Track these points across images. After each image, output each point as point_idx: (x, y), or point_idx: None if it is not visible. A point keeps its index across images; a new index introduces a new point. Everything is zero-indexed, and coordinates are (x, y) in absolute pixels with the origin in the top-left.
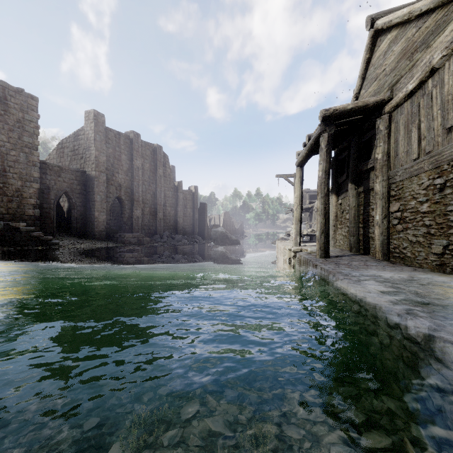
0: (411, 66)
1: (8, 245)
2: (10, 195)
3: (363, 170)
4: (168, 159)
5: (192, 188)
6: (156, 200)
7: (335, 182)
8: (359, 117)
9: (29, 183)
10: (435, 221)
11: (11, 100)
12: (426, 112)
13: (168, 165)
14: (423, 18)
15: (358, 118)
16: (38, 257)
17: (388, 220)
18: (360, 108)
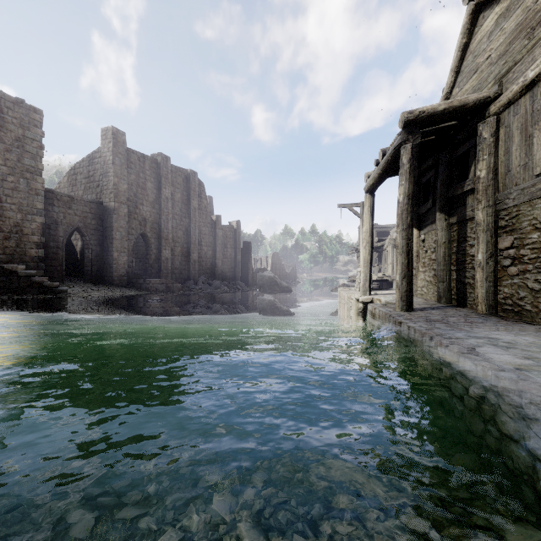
0: (531, 46)
1: (2, 293)
2: (8, 230)
3: (457, 195)
4: (204, 188)
5: (234, 224)
6: (190, 238)
7: (415, 213)
8: (451, 123)
9: (31, 216)
10: None
11: (9, 113)
12: None
13: (204, 195)
14: None
15: (451, 125)
16: (38, 309)
17: (496, 260)
18: (456, 109)
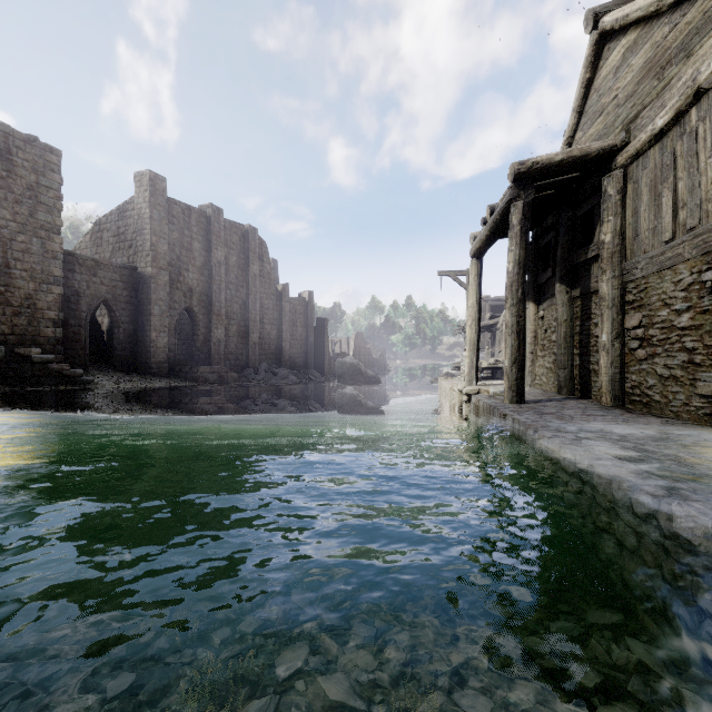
0: (661, 88)
1: (12, 383)
2: (17, 304)
3: (580, 262)
4: (266, 249)
5: (305, 295)
6: (248, 314)
7: (533, 283)
8: (573, 175)
9: (46, 286)
10: (703, 342)
11: (18, 154)
12: (687, 163)
13: (266, 258)
14: (682, 7)
15: (572, 177)
16: (59, 403)
17: (623, 342)
18: (576, 160)
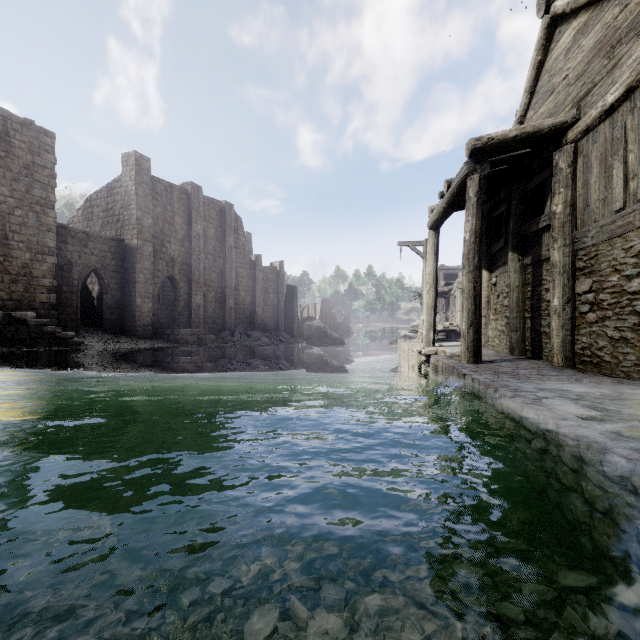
0: (611, 66)
1: (9, 344)
2: (15, 272)
3: (531, 232)
4: (241, 223)
5: (277, 265)
6: (225, 282)
7: (486, 252)
8: (525, 151)
9: (41, 256)
10: None
11: (16, 136)
12: (638, 136)
13: (241, 231)
14: None
15: (524, 153)
16: (51, 363)
17: (573, 306)
18: (529, 136)
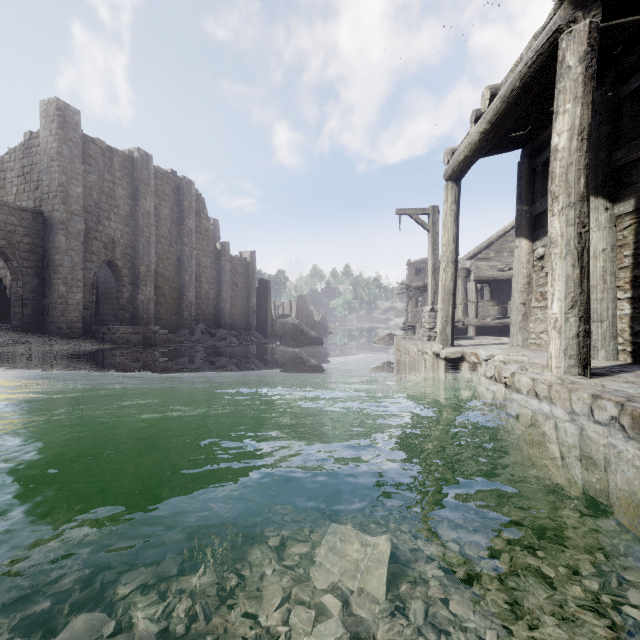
0: None
1: None
2: None
3: (634, 159)
4: (204, 204)
5: (247, 255)
6: (183, 271)
7: (526, 213)
8: (634, 18)
9: None
10: None
11: None
12: None
13: (204, 214)
14: None
15: (632, 21)
16: None
17: None
18: None
